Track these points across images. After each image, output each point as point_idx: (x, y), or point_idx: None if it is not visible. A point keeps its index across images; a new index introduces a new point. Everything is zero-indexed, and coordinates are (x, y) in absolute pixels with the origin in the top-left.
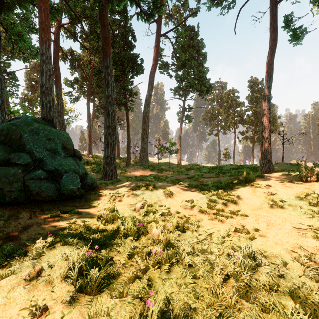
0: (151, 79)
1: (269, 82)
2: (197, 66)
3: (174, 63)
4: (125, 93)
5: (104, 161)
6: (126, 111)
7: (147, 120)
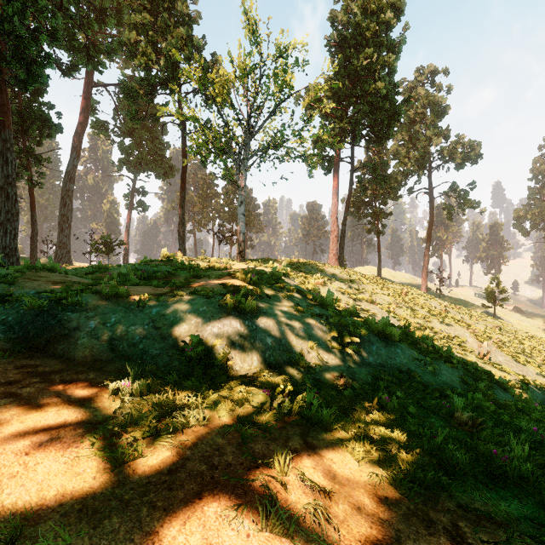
0: (77, 143)
1: (183, 194)
2: (152, 138)
3: (116, 126)
4: (28, 160)
5: (1, 252)
6: (30, 187)
7: (70, 203)
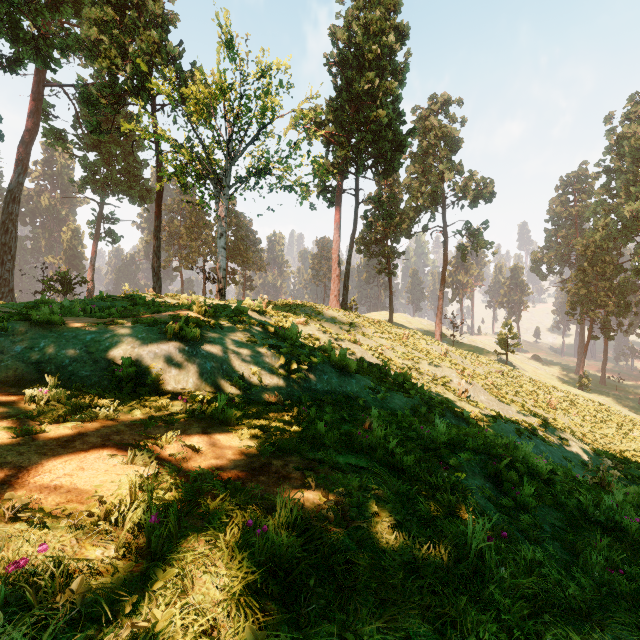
0: (23, 154)
1: (158, 223)
2: (125, 155)
3: (77, 136)
4: None
5: None
6: None
7: (13, 229)
